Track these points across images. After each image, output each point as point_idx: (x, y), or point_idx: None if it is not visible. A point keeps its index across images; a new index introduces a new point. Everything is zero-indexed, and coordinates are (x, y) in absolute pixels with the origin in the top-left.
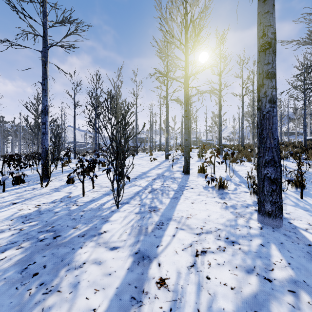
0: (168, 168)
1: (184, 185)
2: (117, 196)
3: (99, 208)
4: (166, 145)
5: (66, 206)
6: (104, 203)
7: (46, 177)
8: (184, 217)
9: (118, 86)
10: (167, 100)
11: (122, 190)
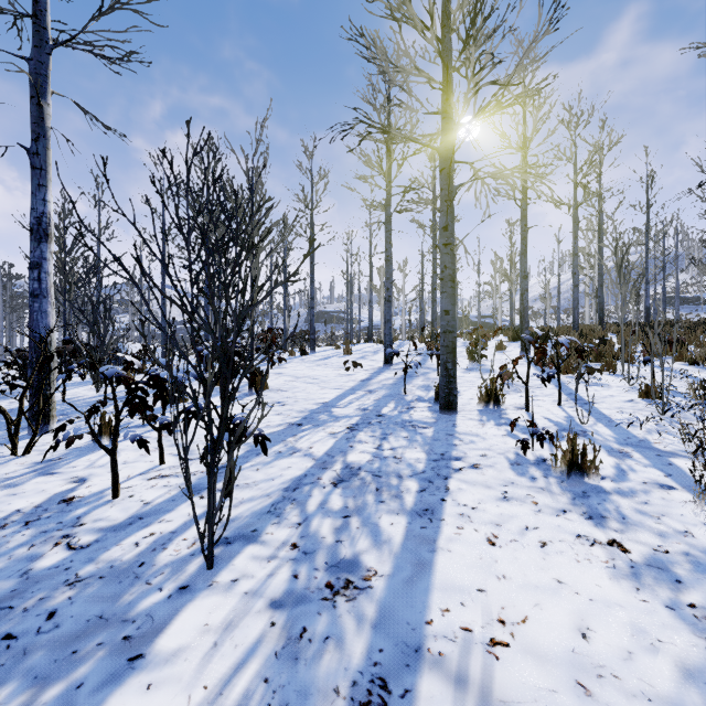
0: (394, 392)
1: (446, 453)
2: (207, 520)
3: (140, 568)
4: (386, 328)
5: (28, 550)
6: (169, 533)
7: (42, 421)
8: (477, 641)
9: (256, 169)
10: (388, 211)
11: (249, 473)
